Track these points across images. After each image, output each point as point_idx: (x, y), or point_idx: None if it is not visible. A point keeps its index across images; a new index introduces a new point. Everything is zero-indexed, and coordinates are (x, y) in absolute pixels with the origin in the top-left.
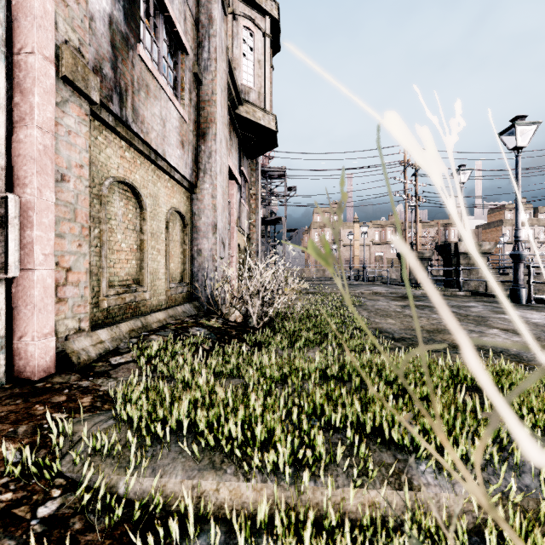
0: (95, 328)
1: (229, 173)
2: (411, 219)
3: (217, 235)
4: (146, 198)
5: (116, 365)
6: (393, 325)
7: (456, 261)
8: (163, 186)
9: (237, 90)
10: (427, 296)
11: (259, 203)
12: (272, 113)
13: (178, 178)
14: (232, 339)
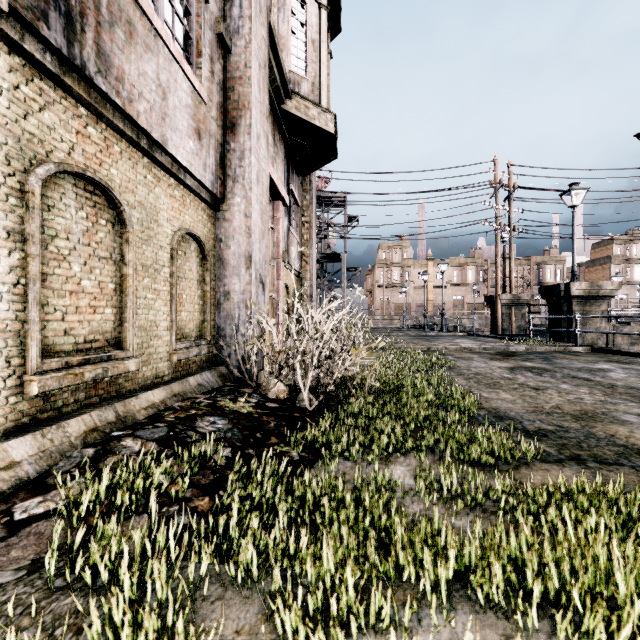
0: (11, 433)
1: (273, 190)
2: (504, 254)
3: (252, 271)
4: (133, 209)
5: (18, 525)
6: (513, 404)
7: (566, 307)
8: (165, 194)
9: (283, 76)
10: (535, 353)
11: (313, 234)
12: (330, 111)
13: (192, 185)
14: (267, 437)
